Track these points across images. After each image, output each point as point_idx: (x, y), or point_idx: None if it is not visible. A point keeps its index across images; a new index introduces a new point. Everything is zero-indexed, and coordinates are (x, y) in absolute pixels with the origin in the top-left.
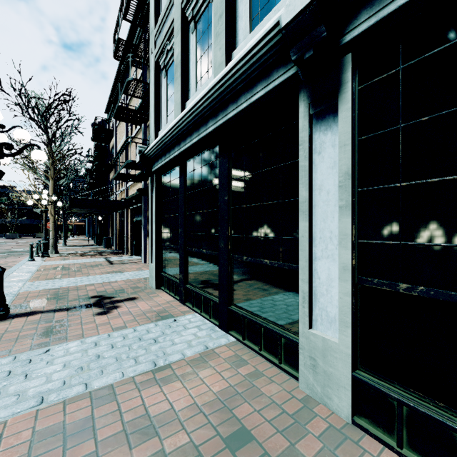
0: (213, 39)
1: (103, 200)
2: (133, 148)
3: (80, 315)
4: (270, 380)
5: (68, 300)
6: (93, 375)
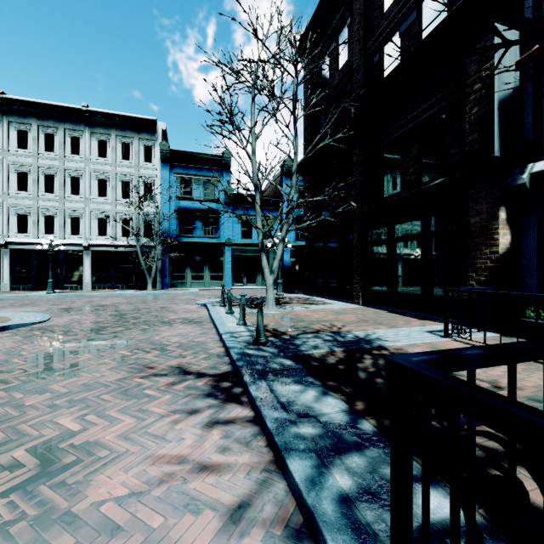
0: None
1: None
2: None
3: None
4: None
5: None
6: None
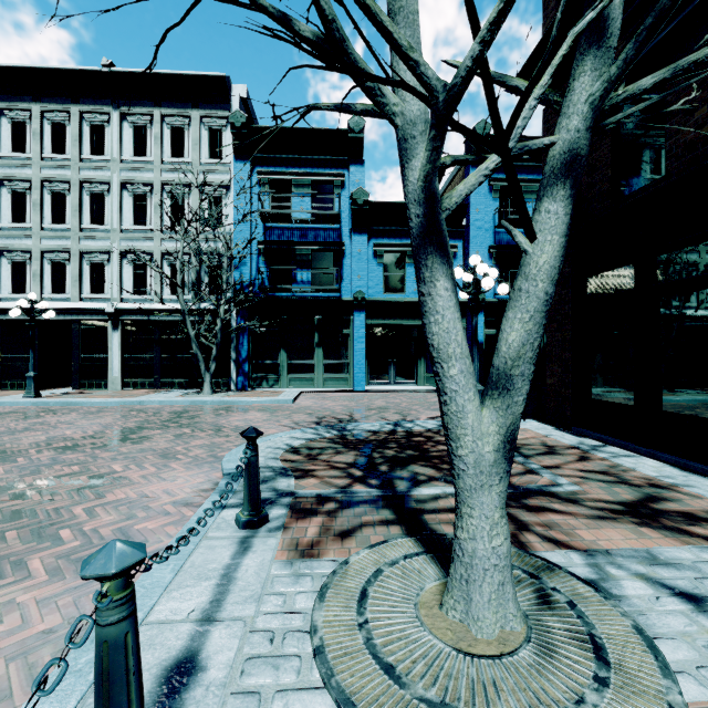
0: None
1: None
2: None
3: None
4: None
5: None
6: None
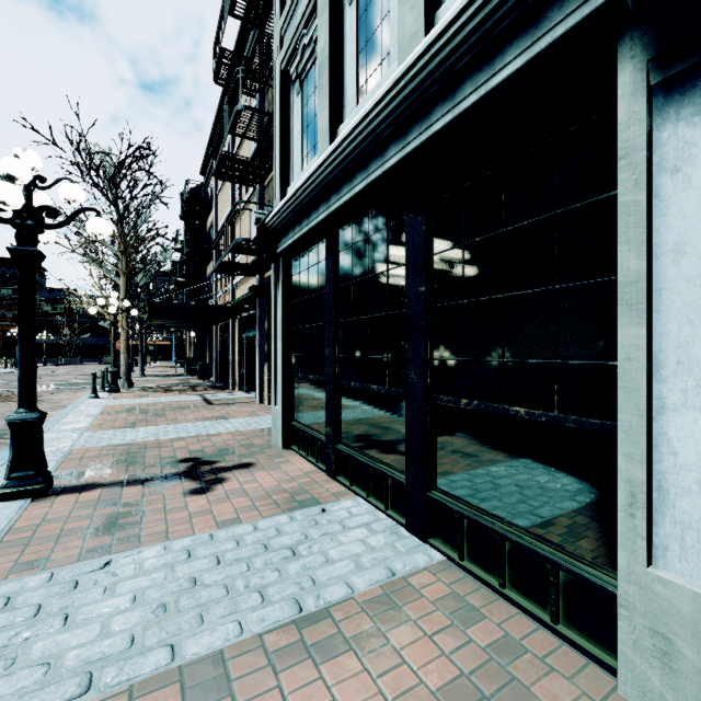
0: (392, 2)
1: (198, 305)
2: (242, 225)
3: (163, 493)
4: (543, 662)
5: (144, 464)
6: (186, 625)
